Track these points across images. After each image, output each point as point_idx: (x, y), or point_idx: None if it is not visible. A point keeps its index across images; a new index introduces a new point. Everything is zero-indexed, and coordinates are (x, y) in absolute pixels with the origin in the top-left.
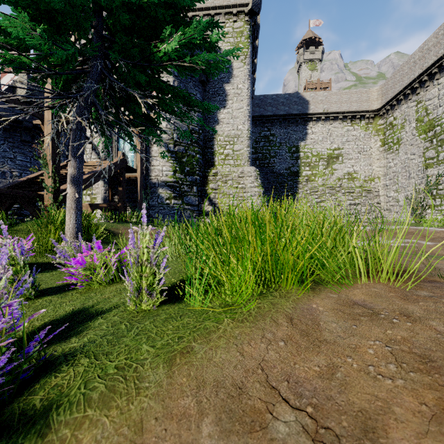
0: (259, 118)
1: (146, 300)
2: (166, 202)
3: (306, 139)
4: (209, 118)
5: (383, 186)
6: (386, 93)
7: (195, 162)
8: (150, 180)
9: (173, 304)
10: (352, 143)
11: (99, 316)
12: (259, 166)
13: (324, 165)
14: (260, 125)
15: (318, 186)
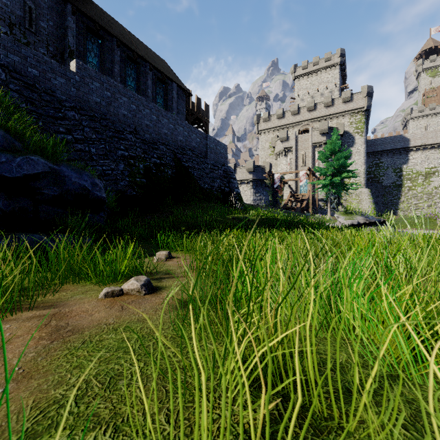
0: (371, 153)
1: None
2: (322, 207)
3: (408, 163)
4: None
5: None
6: None
7: None
8: (314, 198)
9: None
10: None
11: None
12: (372, 182)
13: (422, 179)
14: (372, 157)
15: (417, 193)
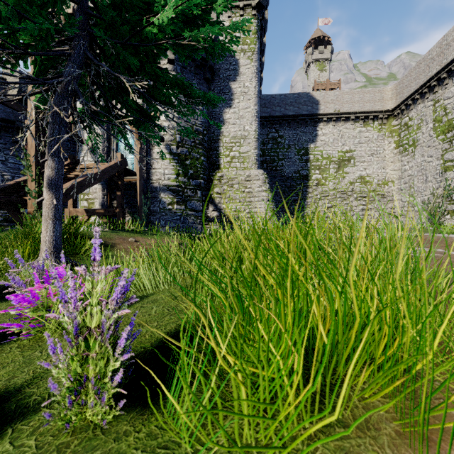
0: (267, 119)
1: (91, 402)
2: (168, 207)
3: (317, 140)
4: (214, 119)
5: (397, 190)
6: (401, 92)
7: (200, 165)
8: (151, 184)
9: (142, 412)
10: (364, 145)
11: (12, 423)
12: (267, 170)
13: (335, 168)
14: (268, 126)
15: (329, 190)
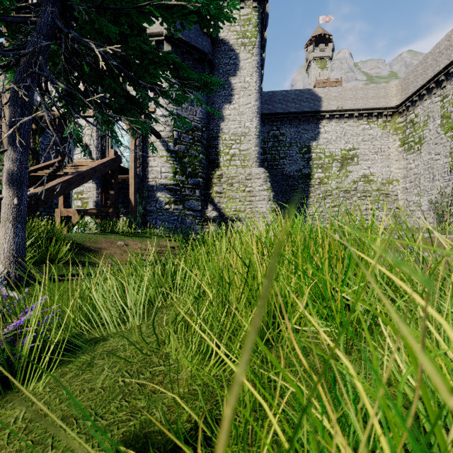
0: (268, 116)
1: None
2: (166, 207)
3: (319, 138)
4: (214, 115)
5: (402, 189)
6: (407, 88)
7: (198, 163)
8: (147, 183)
9: None
10: (368, 143)
11: None
12: (268, 168)
13: (338, 167)
14: (269, 123)
15: (332, 189)
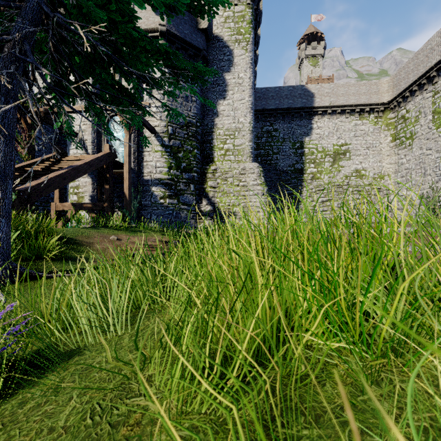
0: (261, 112)
1: None
2: (160, 201)
3: (311, 134)
4: (208, 111)
5: (394, 184)
6: (398, 84)
7: (193, 158)
8: (142, 177)
9: None
10: (360, 139)
11: None
12: (261, 163)
13: (330, 162)
14: (262, 119)
15: (324, 184)
